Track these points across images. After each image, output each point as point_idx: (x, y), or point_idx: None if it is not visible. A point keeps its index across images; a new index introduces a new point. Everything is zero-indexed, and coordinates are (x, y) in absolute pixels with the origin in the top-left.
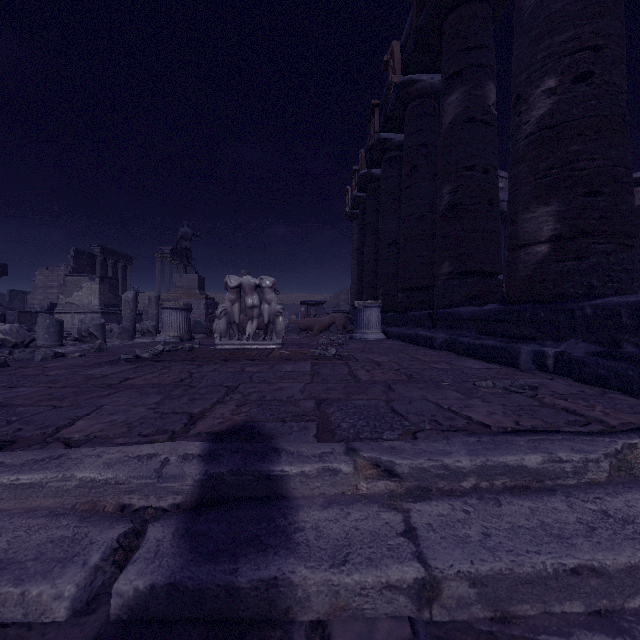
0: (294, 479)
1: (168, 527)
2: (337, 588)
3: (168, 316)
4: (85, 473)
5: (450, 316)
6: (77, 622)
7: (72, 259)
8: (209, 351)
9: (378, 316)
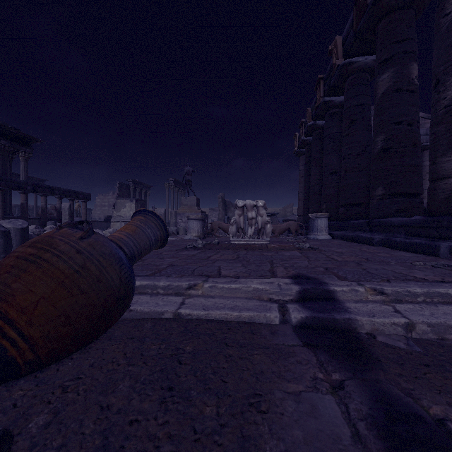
0: (339, 292)
1: (294, 305)
2: (374, 322)
3: (192, 224)
4: (255, 285)
5: (384, 224)
6: (283, 325)
7: (117, 188)
8: (229, 244)
9: (326, 223)
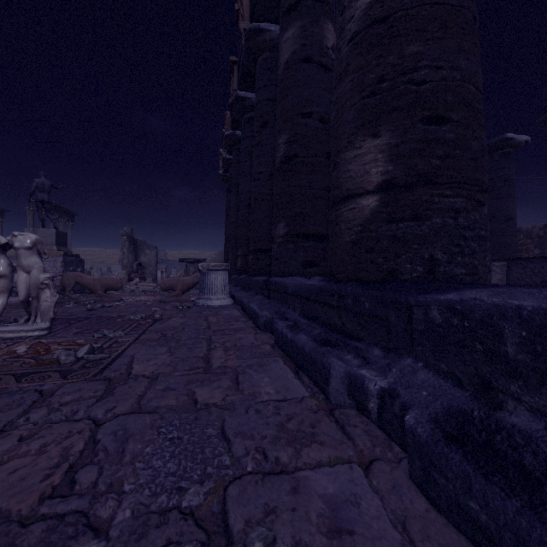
0: None
1: None
2: None
3: None
4: None
5: (279, 287)
6: None
7: None
8: None
9: (224, 280)
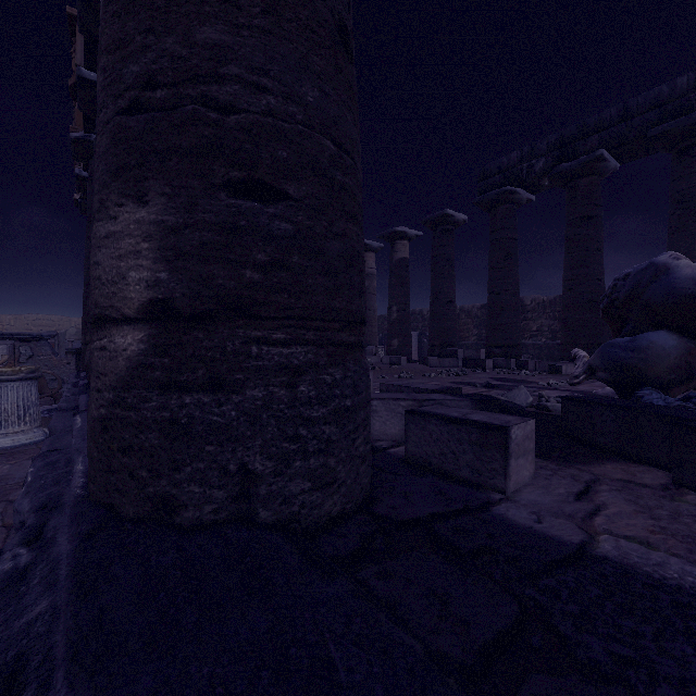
0: None
1: None
2: None
3: None
4: None
5: None
6: None
7: None
8: None
9: (26, 397)
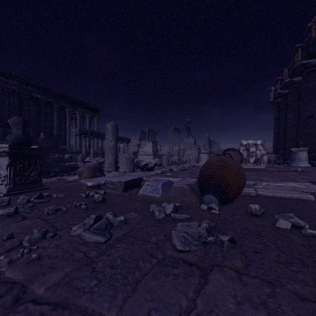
0: None
1: None
2: None
3: (203, 156)
4: (292, 184)
5: None
6: None
7: (139, 134)
8: None
9: (306, 155)
